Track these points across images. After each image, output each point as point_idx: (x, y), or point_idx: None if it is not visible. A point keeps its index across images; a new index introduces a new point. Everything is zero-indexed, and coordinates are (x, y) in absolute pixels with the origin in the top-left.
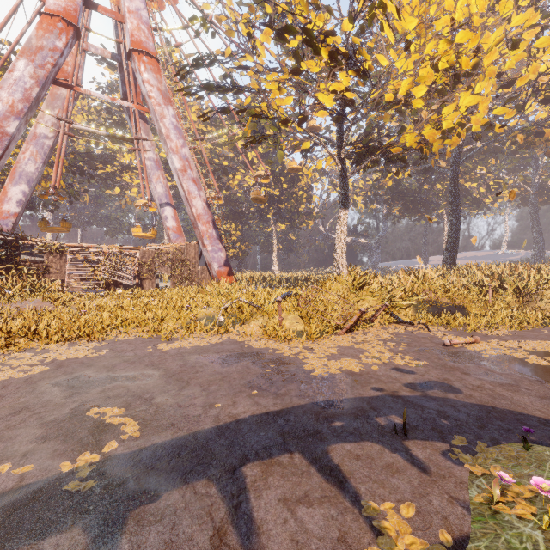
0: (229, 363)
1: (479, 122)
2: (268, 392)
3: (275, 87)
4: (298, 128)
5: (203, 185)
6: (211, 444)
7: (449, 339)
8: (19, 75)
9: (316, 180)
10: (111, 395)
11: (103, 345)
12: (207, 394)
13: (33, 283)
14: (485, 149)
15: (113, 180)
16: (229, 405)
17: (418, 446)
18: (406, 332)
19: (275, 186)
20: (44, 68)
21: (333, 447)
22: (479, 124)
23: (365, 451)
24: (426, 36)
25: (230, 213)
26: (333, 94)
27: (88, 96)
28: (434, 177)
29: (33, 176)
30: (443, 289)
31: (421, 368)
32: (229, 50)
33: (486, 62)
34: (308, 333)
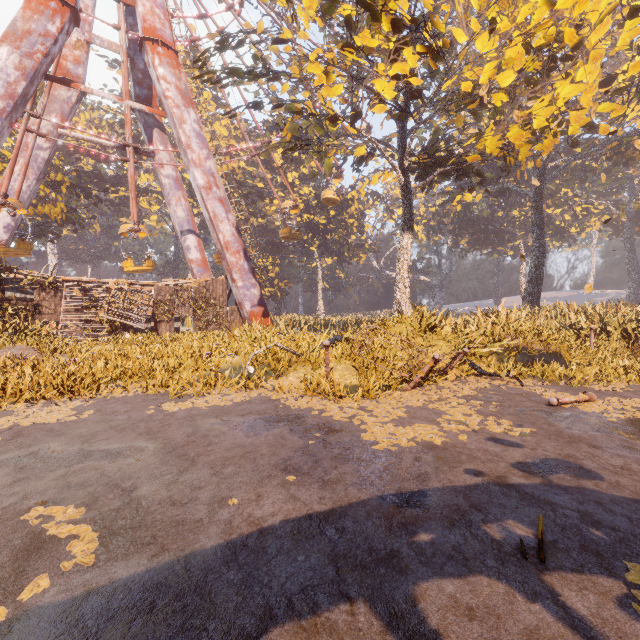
0: (257, 430)
1: (582, 118)
2: (311, 477)
3: (321, 69)
4: (350, 129)
5: (234, 211)
6: (212, 582)
7: (555, 397)
8: (0, 65)
9: (369, 206)
10: (73, 483)
11: (90, 404)
12: (219, 482)
13: (16, 325)
14: (572, 168)
15: (128, 206)
16: (249, 500)
17: (570, 586)
18: (493, 386)
19: (320, 213)
20: (32, 57)
21: (424, 588)
22: (582, 120)
23: (481, 598)
24: (516, 3)
25: (267, 245)
26: (395, 80)
27: (98, 107)
28: (510, 202)
29: (25, 196)
30: (532, 332)
31: (528, 438)
32: (262, 24)
33: (594, 37)
34: (364, 388)
